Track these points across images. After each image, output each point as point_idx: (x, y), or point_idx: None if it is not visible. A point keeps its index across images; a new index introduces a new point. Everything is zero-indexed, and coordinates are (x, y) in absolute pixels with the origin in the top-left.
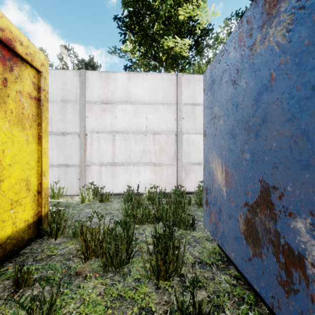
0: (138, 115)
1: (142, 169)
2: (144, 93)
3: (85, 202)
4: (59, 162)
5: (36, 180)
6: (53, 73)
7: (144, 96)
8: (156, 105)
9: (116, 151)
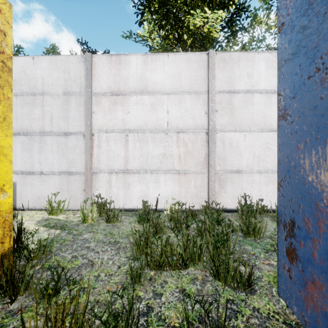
0: (157, 109)
1: (162, 178)
2: (165, 80)
3: (87, 221)
4: (61, 168)
5: None
6: (54, 59)
7: (165, 84)
8: (181, 95)
9: (129, 155)
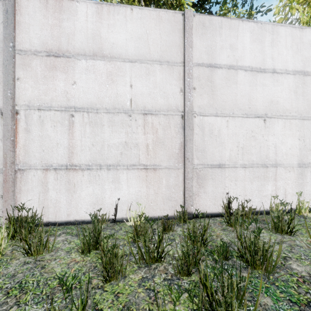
0: (116, 81)
1: (123, 175)
2: (127, 42)
3: None
4: None
5: None
6: None
7: (128, 47)
8: (149, 64)
9: (75, 144)
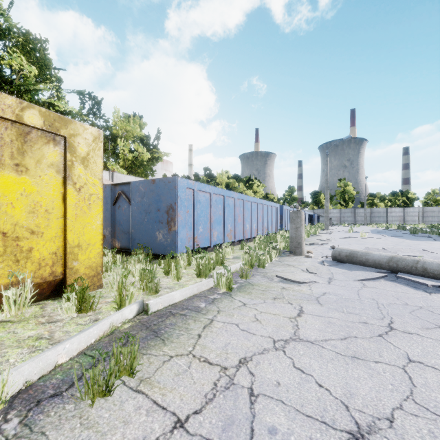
0: None
1: None
2: None
3: None
4: None
5: None
6: None
7: None
8: None
9: None
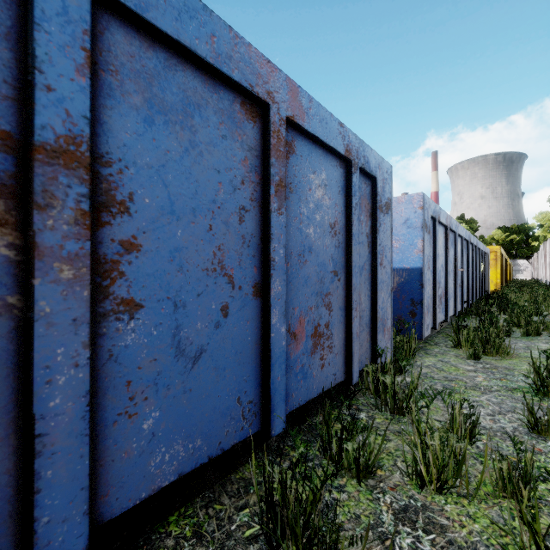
0: None
1: None
2: None
3: None
4: None
5: (495, 280)
6: None
7: None
8: None
9: None
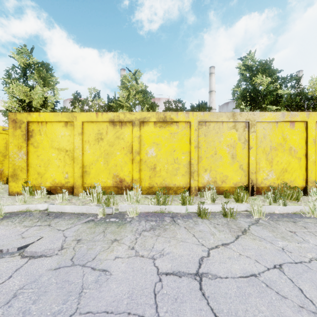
0: None
1: None
2: None
3: None
4: None
5: None
6: None
7: None
8: None
9: None
